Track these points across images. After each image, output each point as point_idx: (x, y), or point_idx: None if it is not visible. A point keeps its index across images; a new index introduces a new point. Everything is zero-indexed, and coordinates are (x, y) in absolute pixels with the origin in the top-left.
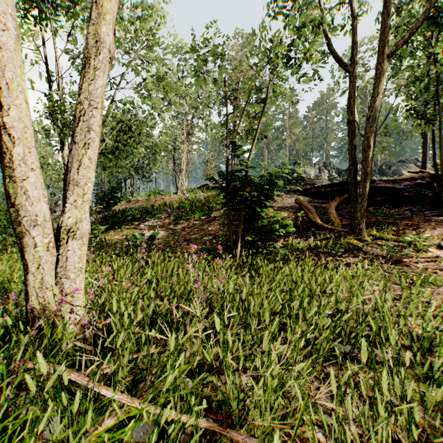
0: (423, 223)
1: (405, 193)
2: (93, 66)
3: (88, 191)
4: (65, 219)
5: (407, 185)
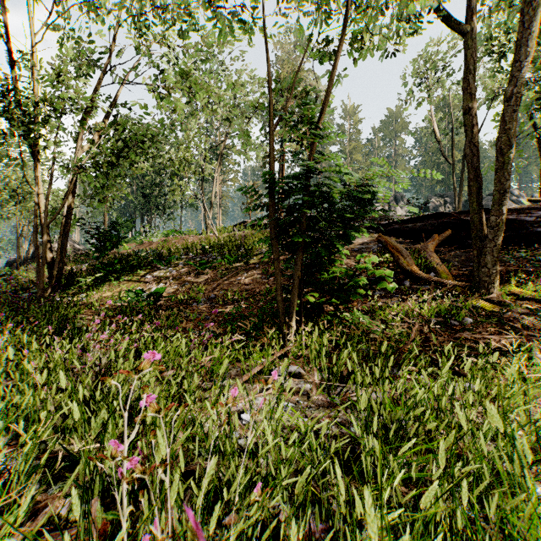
0: None
1: (538, 228)
2: None
3: None
4: None
5: (540, 217)
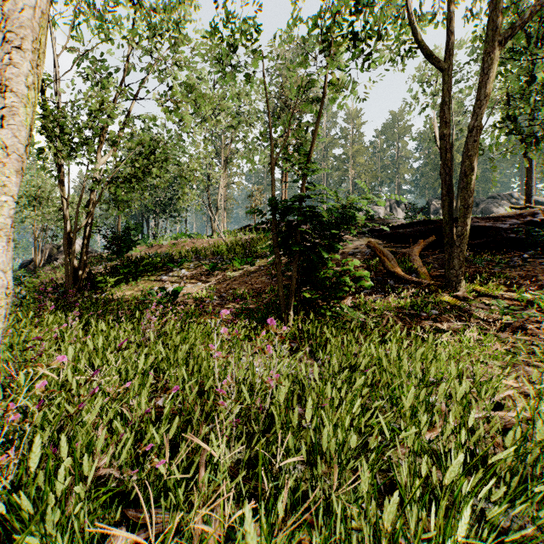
0: (541, 274)
1: (512, 234)
2: None
3: (3, 211)
4: None
5: (513, 224)
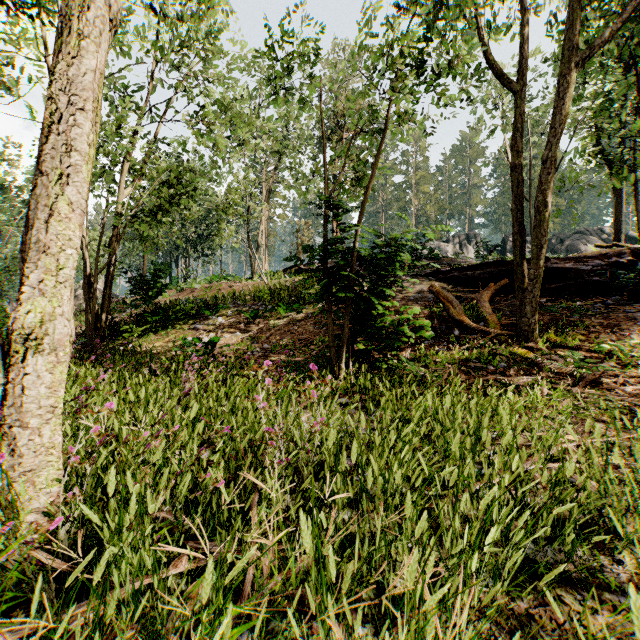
0: (625, 322)
1: (595, 277)
2: (78, 32)
3: (68, 263)
4: (21, 315)
5: (597, 266)
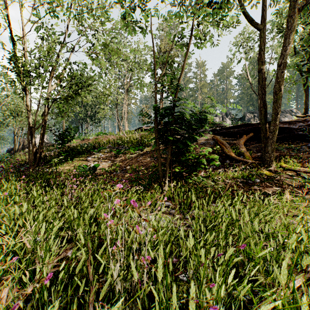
0: None
1: (300, 132)
2: None
3: None
4: None
5: (301, 126)
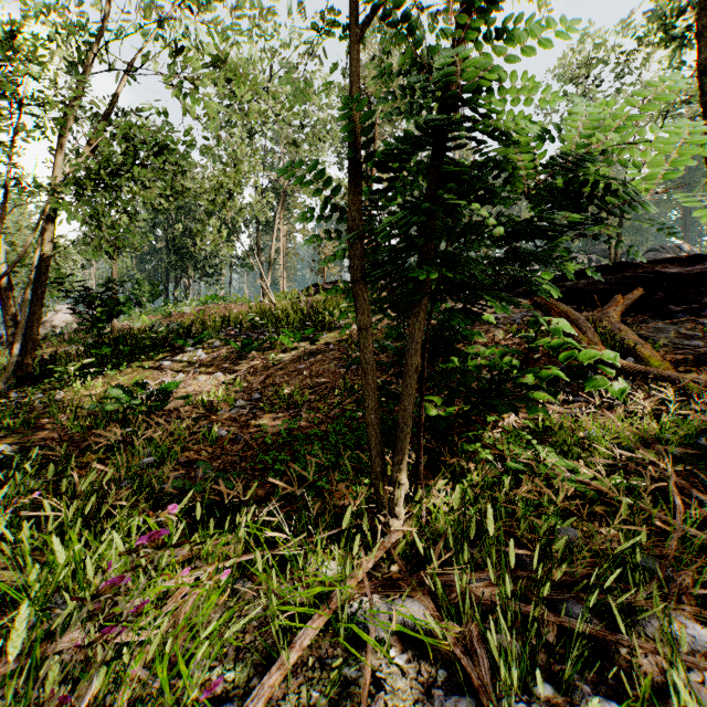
0: None
1: None
2: None
3: None
4: None
5: None
